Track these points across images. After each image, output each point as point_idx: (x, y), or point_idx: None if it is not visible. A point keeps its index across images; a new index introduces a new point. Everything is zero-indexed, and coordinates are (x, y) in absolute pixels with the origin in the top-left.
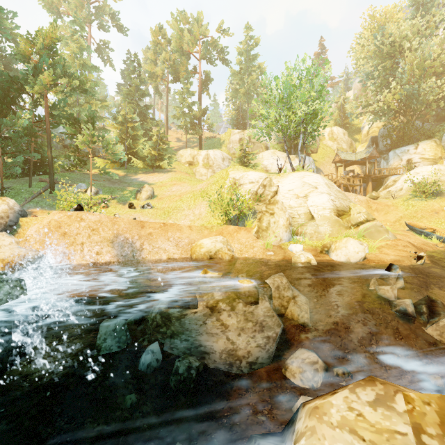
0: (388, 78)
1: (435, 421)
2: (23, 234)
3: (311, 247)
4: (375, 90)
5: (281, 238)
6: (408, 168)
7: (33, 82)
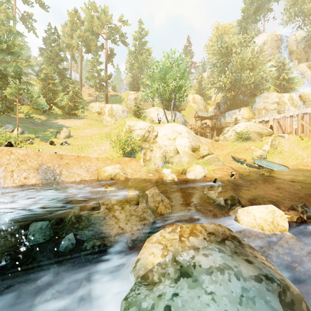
0: (225, 68)
1: (188, 232)
2: None
3: (176, 170)
4: (217, 74)
5: (158, 165)
6: (235, 123)
7: None
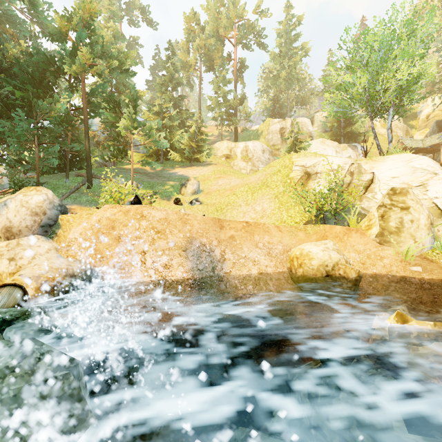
0: None
1: None
2: (63, 237)
3: None
4: None
5: (424, 244)
6: None
7: (70, 63)
